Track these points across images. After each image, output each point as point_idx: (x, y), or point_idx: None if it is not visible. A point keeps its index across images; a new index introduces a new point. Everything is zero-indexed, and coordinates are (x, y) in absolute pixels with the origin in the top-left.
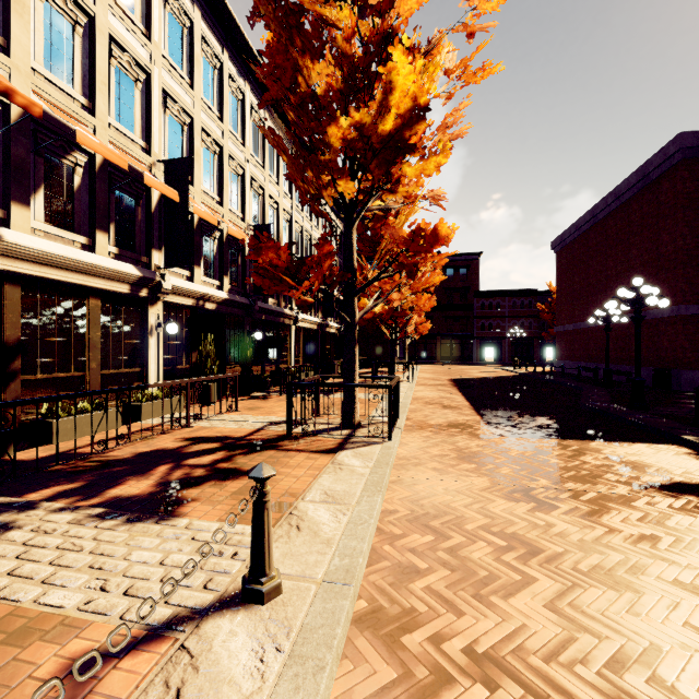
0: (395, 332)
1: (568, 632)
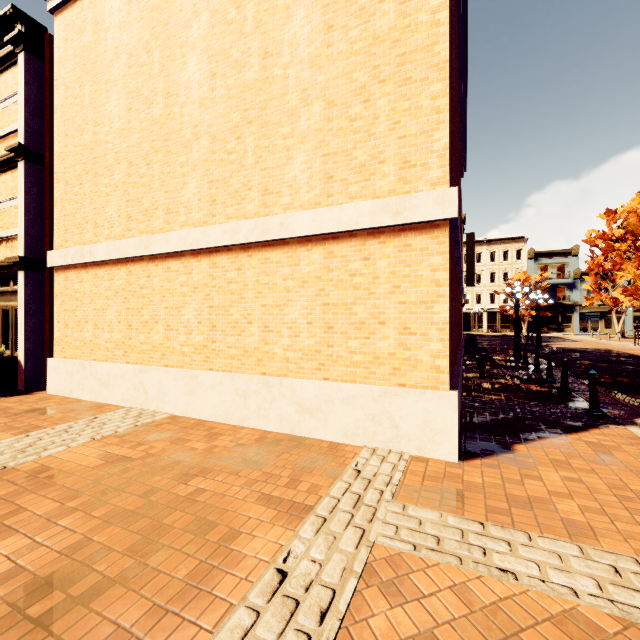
0: None
1: (588, 343)
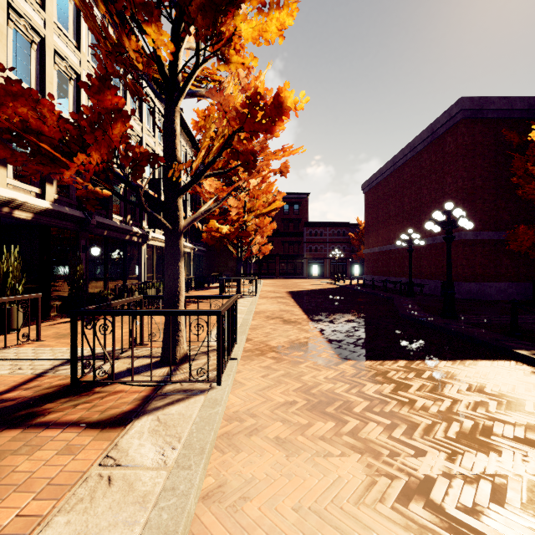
0: (241, 251)
1: None
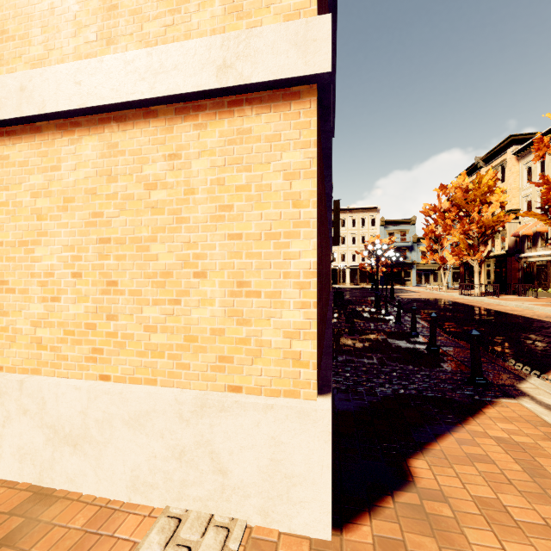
0: None
1: (425, 294)
